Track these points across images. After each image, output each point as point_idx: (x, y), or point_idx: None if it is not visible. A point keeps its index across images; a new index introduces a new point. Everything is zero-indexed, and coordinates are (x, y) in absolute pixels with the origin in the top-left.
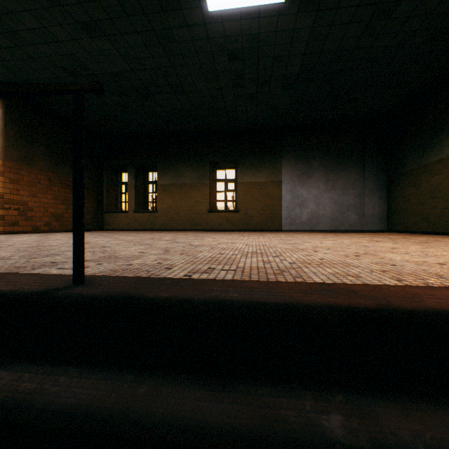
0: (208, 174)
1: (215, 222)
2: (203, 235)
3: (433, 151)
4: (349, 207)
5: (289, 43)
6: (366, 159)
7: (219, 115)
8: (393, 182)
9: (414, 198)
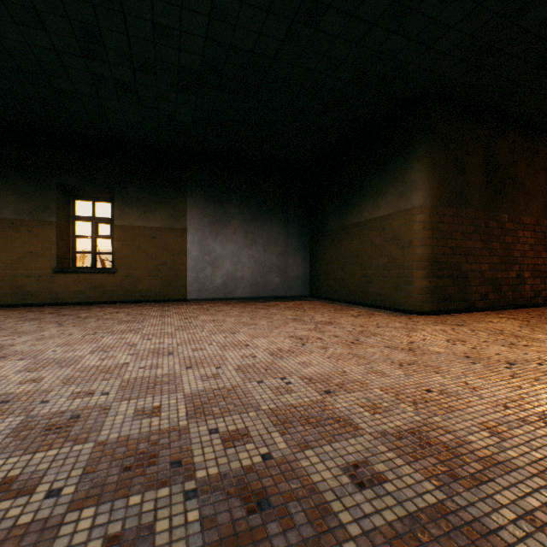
0: (55, 206)
1: (68, 290)
2: (6, 334)
3: (353, 212)
4: (271, 268)
5: (178, 6)
6: (290, 211)
7: (69, 105)
8: (316, 241)
9: (336, 262)
